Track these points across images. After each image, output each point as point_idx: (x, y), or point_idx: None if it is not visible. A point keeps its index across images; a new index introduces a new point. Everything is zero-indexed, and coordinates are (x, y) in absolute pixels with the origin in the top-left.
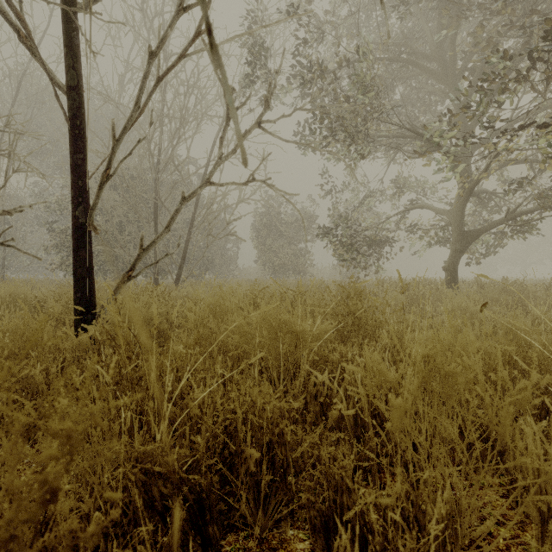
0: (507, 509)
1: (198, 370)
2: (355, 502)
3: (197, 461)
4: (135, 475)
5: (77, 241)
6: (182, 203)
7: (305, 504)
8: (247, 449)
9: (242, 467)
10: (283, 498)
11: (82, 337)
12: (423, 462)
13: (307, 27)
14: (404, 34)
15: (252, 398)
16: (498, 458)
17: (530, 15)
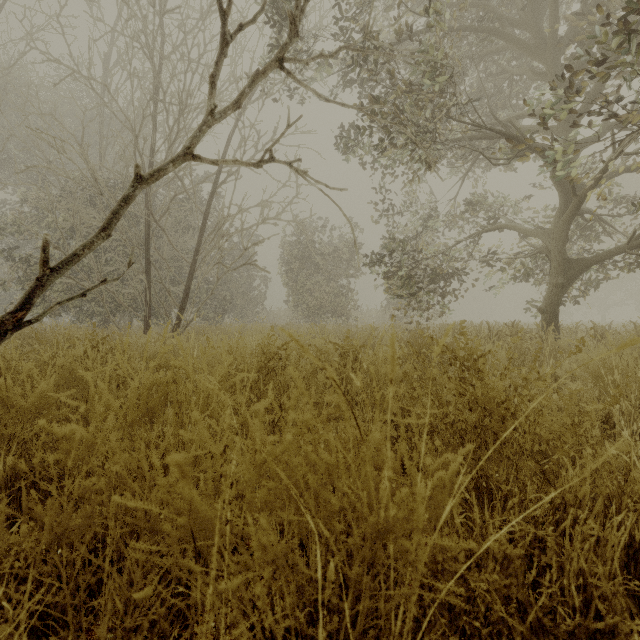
0: None
1: None
2: None
3: None
4: None
5: None
6: (136, 186)
7: None
8: None
9: None
10: None
11: None
12: None
13: None
14: None
15: None
16: None
17: None
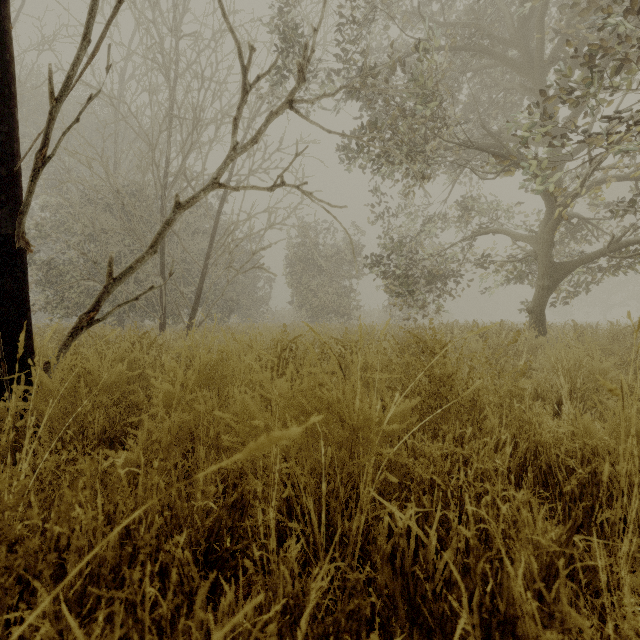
0: None
1: (155, 509)
2: None
3: None
4: None
5: None
6: (176, 211)
7: None
8: None
9: None
10: None
11: None
12: None
13: None
14: (477, 13)
15: None
16: None
17: None
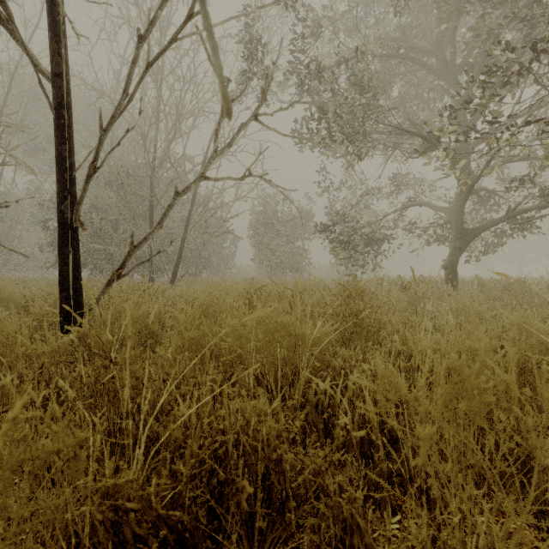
0: (537, 540)
1: (188, 377)
2: (368, 546)
3: (180, 491)
4: (103, 514)
5: (62, 238)
6: (175, 198)
7: (308, 546)
8: (238, 480)
9: (233, 499)
10: (281, 534)
11: (62, 341)
12: (449, 497)
13: (305, 20)
14: (403, 29)
15: (245, 416)
16: (525, 480)
17: (533, 7)
